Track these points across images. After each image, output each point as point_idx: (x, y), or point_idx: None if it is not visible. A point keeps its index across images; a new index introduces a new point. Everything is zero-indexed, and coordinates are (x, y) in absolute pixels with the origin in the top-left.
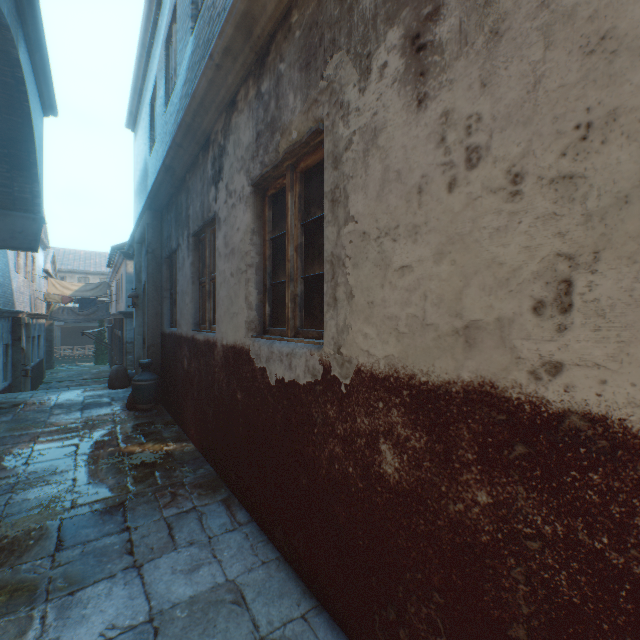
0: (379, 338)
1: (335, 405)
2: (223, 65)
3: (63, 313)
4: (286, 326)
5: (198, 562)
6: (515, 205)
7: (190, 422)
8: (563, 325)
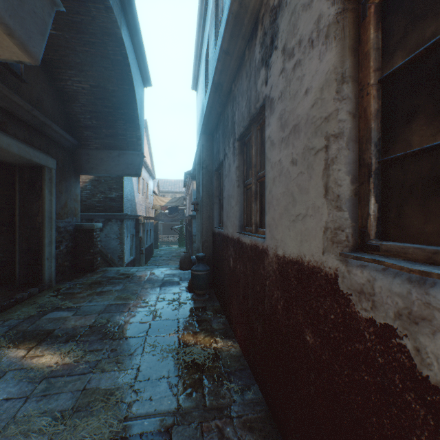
0: None
1: None
2: None
3: (161, 216)
4: None
5: None
6: None
7: (235, 320)
8: None
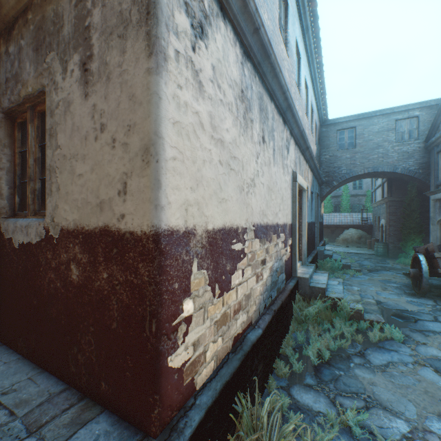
0: (71, 211)
1: (52, 251)
2: None
3: None
4: (28, 209)
5: None
6: (114, 151)
7: None
8: (125, 199)
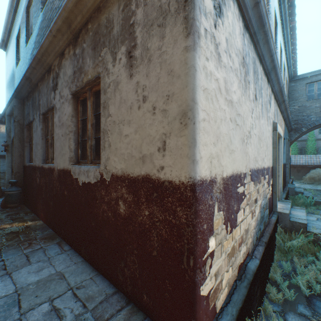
0: (119, 162)
1: (105, 190)
2: (57, 36)
3: None
4: (87, 159)
5: (42, 267)
6: (154, 117)
7: (40, 210)
8: (164, 155)
